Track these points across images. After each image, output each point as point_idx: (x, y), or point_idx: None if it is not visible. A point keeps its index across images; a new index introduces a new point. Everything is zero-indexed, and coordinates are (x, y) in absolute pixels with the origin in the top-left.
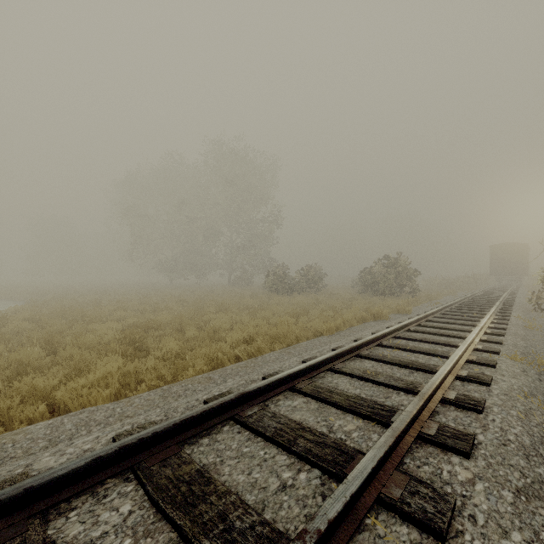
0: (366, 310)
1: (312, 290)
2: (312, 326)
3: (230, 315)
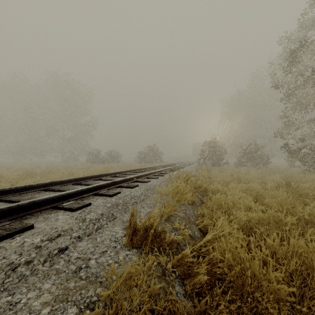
0: (140, 167)
1: (114, 162)
2: (117, 170)
3: (75, 170)
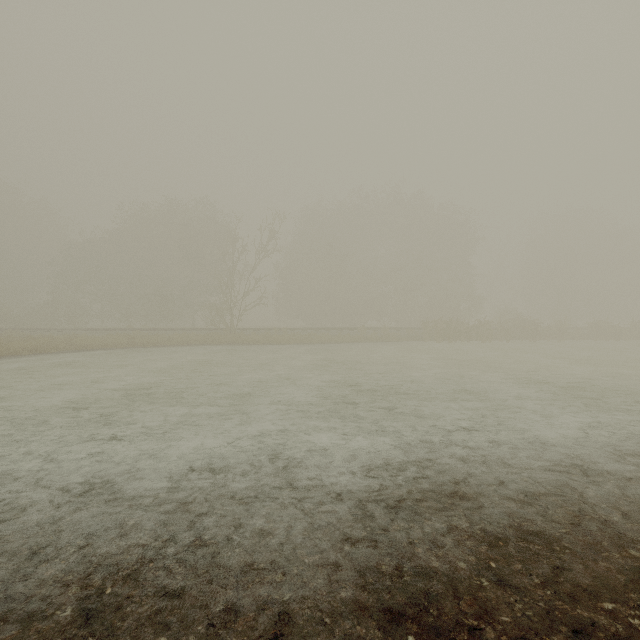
0: None
1: None
2: None
3: None
